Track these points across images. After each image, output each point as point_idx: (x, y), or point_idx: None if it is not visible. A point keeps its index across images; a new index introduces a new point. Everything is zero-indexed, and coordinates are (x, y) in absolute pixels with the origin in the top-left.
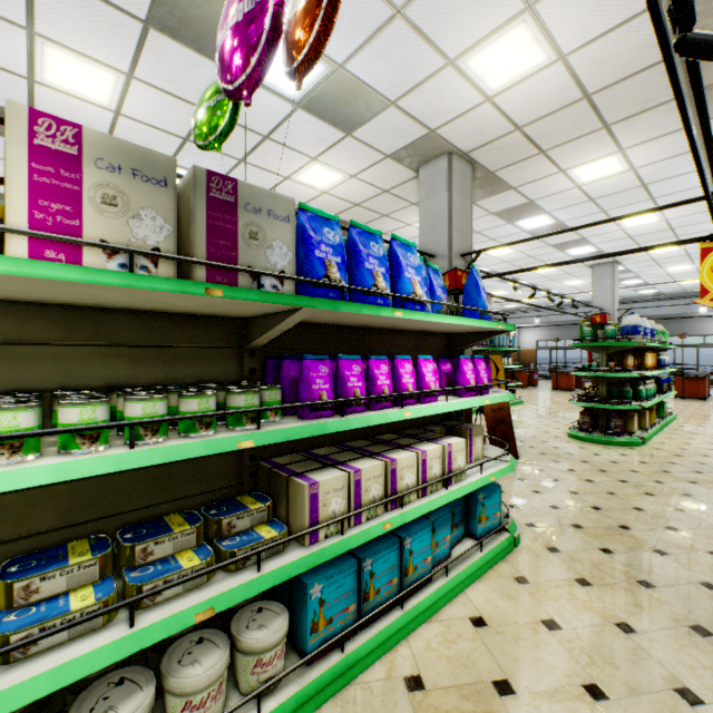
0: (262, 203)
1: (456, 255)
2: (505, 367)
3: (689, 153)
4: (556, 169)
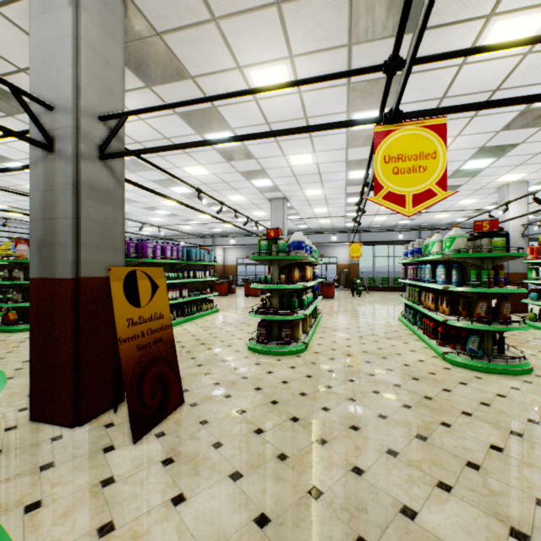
0: None
1: (89, 113)
2: (202, 279)
3: (339, 87)
4: (233, 62)
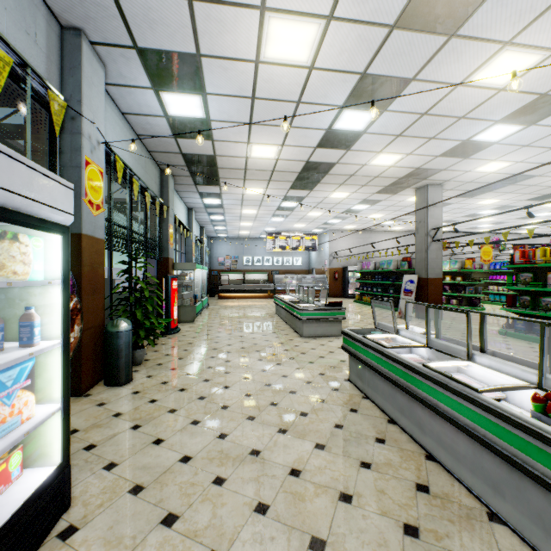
0: (484, 264)
1: None
2: None
3: None
4: None
